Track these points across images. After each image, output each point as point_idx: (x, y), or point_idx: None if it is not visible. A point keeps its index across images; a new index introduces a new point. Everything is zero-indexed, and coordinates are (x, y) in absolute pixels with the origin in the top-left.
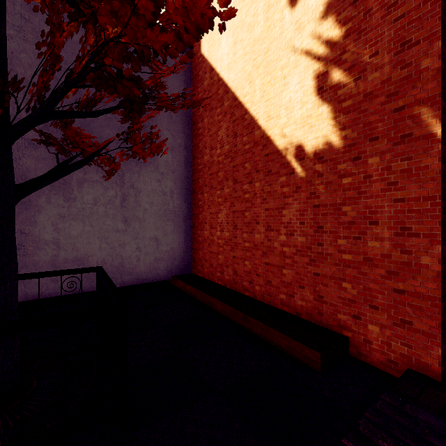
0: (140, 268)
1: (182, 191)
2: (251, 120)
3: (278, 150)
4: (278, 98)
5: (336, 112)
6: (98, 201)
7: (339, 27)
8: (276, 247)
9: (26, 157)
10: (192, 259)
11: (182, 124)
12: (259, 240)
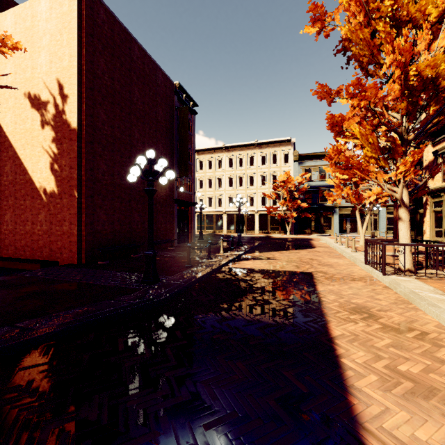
0: None
1: None
2: (25, 169)
3: (37, 188)
4: (37, 164)
5: (56, 180)
6: None
7: (57, 150)
8: (36, 232)
9: None
10: None
11: None
12: (29, 229)
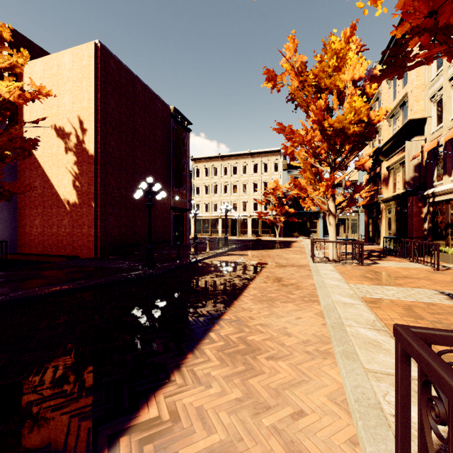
0: None
1: (10, 208)
2: (52, 184)
3: (62, 199)
4: (62, 181)
5: (77, 194)
6: None
7: (78, 170)
8: (61, 234)
9: None
10: (17, 245)
11: (10, 171)
12: (55, 232)
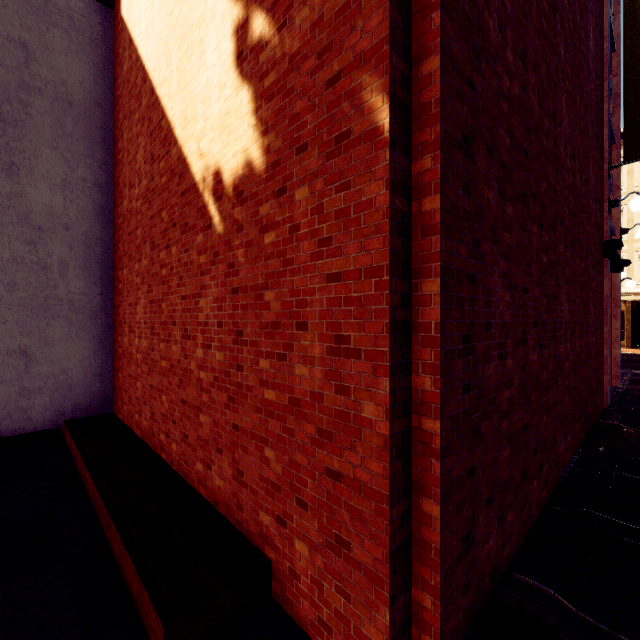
0: None
1: (90, 265)
2: (168, 128)
3: (195, 182)
4: (195, 82)
5: (258, 99)
6: None
7: None
8: (193, 371)
9: None
10: (113, 387)
11: (90, 141)
12: (176, 356)
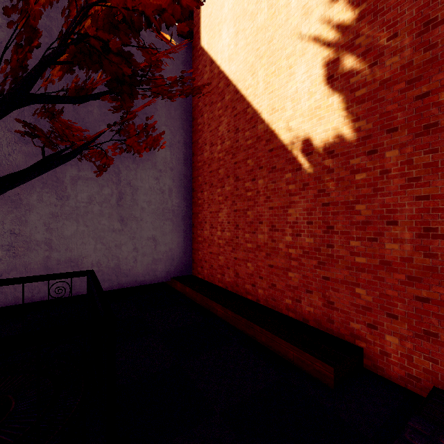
0: (137, 270)
1: (181, 190)
2: (254, 113)
3: (283, 144)
4: (283, 89)
5: (349, 102)
6: (93, 200)
7: (352, 9)
8: (281, 249)
9: (16, 153)
10: (192, 260)
11: (181, 120)
12: (262, 241)
